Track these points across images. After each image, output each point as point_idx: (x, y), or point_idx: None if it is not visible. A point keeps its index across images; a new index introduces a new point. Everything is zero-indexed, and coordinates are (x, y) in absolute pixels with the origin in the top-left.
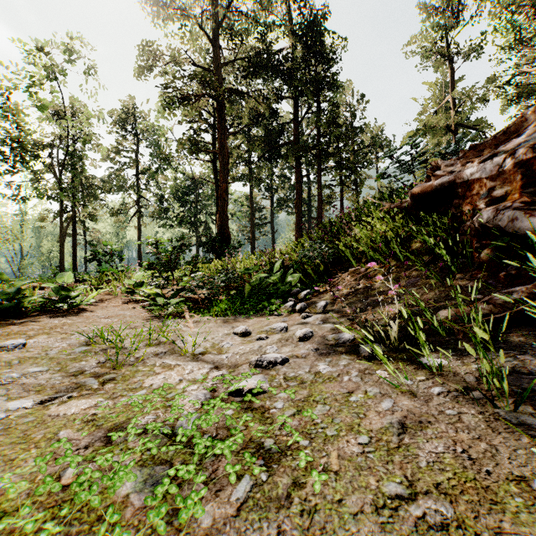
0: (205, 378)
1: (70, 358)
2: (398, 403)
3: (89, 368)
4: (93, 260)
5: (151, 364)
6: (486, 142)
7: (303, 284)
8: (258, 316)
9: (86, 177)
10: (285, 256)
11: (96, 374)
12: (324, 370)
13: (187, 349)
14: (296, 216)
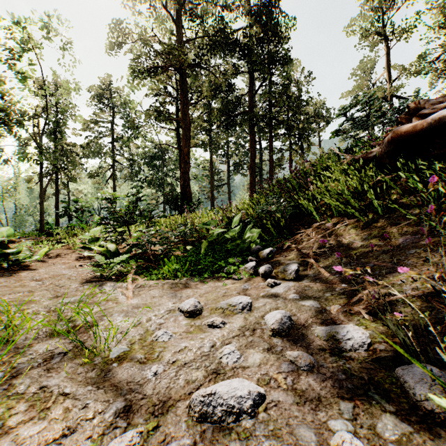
0: None
1: None
2: None
3: None
4: (64, 215)
5: (16, 394)
6: None
7: (262, 239)
8: (213, 279)
9: (67, 144)
10: (241, 212)
11: None
12: None
13: (99, 348)
14: (250, 177)
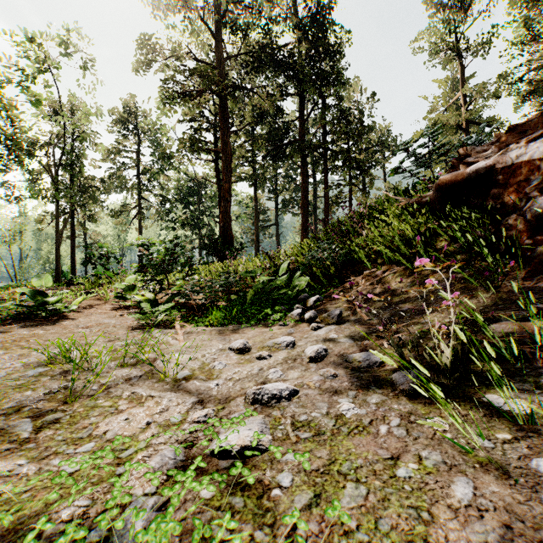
0: (183, 420)
1: (16, 384)
2: (482, 489)
3: (30, 403)
4: (87, 262)
5: (115, 396)
6: (529, 121)
7: (311, 288)
8: (260, 325)
9: (85, 178)
10: (290, 258)
11: (37, 413)
12: (349, 412)
13: (168, 372)
14: (302, 217)
